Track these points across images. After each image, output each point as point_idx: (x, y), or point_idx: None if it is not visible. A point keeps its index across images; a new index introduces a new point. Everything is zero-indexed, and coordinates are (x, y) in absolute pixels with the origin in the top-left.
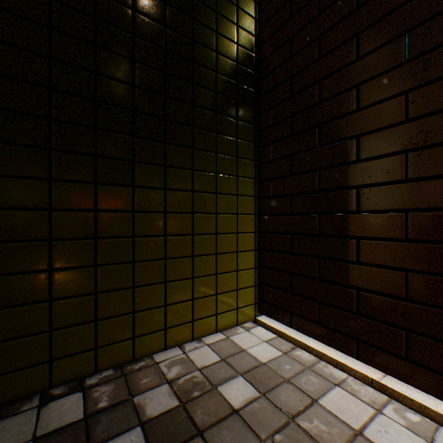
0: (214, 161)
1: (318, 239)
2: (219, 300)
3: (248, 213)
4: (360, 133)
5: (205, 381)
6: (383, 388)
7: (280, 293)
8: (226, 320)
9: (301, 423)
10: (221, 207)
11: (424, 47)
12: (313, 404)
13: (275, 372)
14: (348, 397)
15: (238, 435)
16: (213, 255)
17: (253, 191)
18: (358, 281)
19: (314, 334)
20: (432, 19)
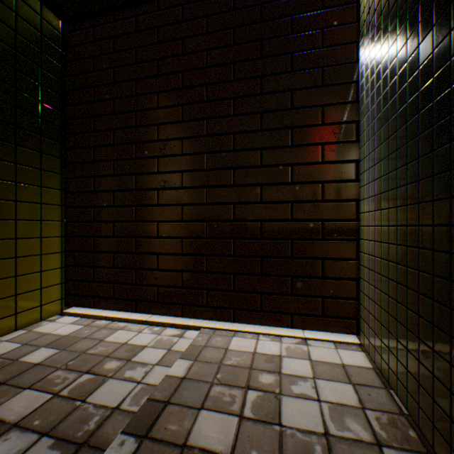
0: (15, 171)
1: (114, 240)
2: (20, 300)
3: (55, 220)
4: (138, 173)
5: (5, 360)
6: (148, 323)
7: (86, 284)
8: (29, 318)
9: (90, 351)
10: (23, 214)
11: (165, 137)
12: (101, 342)
13: (76, 336)
14: (125, 332)
15: (40, 372)
16: (13, 259)
17: (61, 200)
18: (137, 264)
19: (111, 307)
20: (168, 125)
